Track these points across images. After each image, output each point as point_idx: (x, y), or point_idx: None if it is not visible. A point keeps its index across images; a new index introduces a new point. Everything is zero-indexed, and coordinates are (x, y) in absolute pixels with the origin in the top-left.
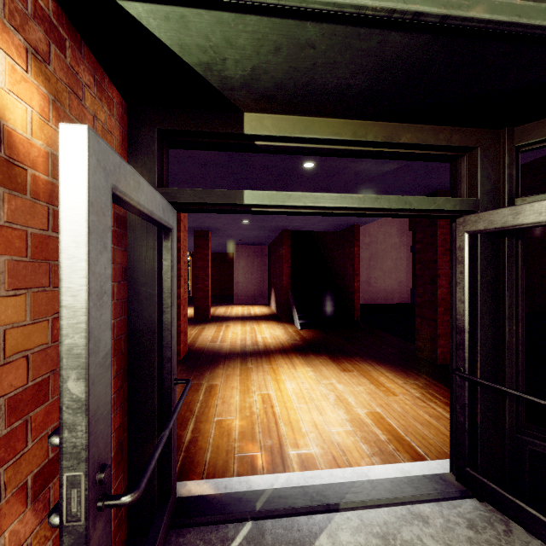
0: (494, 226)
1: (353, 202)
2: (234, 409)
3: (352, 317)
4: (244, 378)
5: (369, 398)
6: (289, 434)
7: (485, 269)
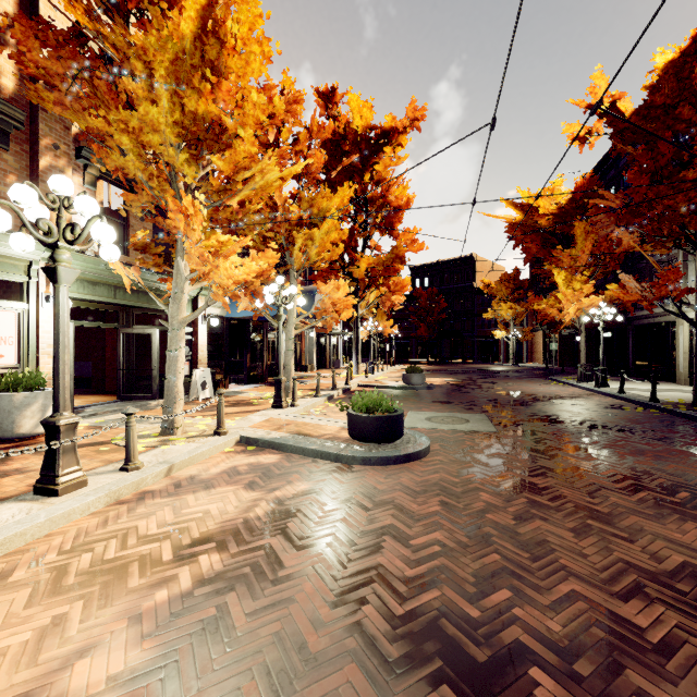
0: (129, 332)
1: (93, 325)
2: None
3: None
4: None
5: (79, 400)
6: None
7: (127, 343)
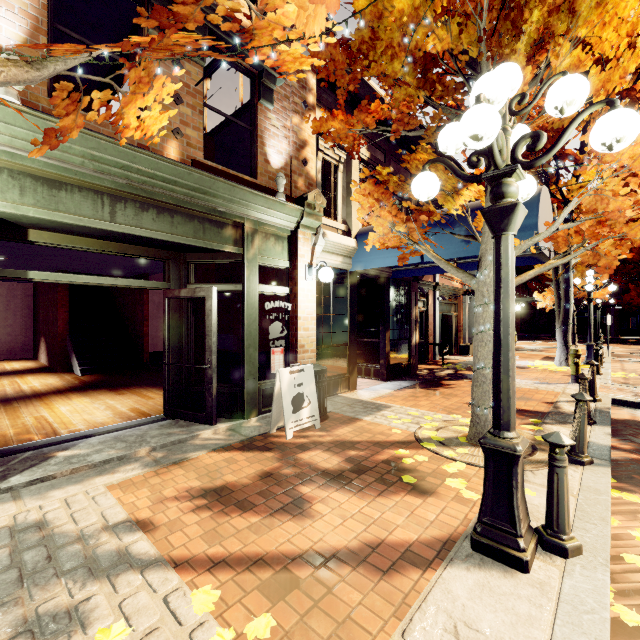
0: (174, 296)
1: (101, 281)
2: (5, 427)
3: (142, 360)
4: (12, 412)
5: (134, 403)
6: (62, 426)
7: (174, 315)
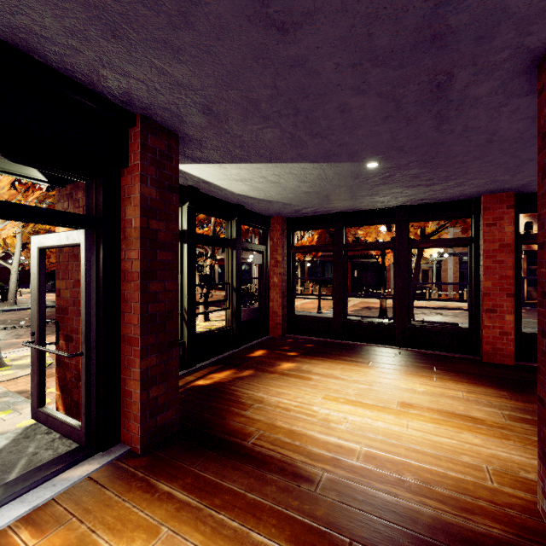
0: None
1: None
2: None
3: None
4: None
5: None
6: None
7: None
